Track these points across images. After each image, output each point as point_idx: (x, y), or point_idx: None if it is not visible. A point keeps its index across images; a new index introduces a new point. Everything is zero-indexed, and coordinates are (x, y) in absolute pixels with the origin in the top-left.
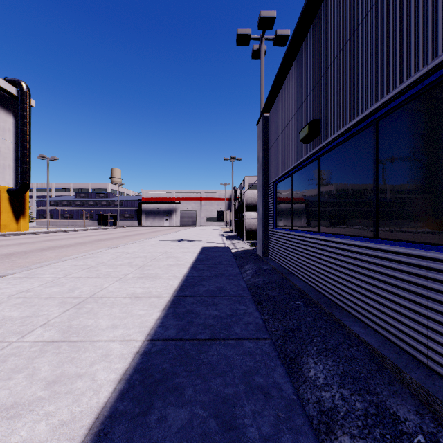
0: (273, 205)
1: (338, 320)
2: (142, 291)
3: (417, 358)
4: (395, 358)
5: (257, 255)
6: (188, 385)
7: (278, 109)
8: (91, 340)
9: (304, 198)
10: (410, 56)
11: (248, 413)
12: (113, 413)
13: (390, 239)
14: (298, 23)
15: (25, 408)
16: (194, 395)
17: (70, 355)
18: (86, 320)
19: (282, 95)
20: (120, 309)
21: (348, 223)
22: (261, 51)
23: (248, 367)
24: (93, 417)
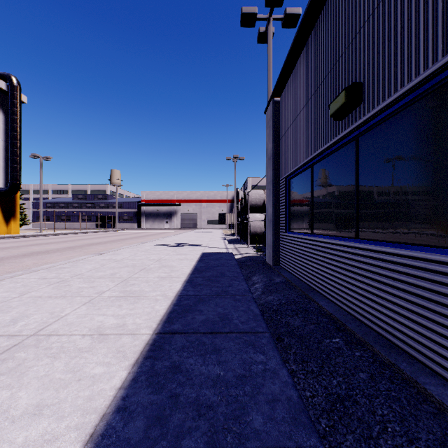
0: (285, 205)
1: (411, 380)
2: (113, 322)
3: None
4: None
5: (265, 263)
6: None
7: (293, 89)
8: None
9: (330, 194)
10: None
11: None
12: None
13: None
14: None
15: None
16: None
17: None
18: None
19: (299, 69)
20: (67, 363)
21: (415, 226)
22: (269, 32)
23: None
24: None
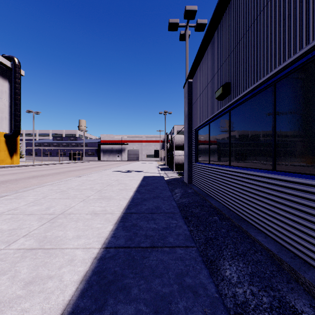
0: (195, 146)
1: (245, 231)
2: (99, 209)
3: (308, 262)
4: (291, 261)
5: (184, 182)
6: (134, 285)
7: (199, 76)
8: (61, 248)
9: (218, 140)
10: (302, 33)
11: (181, 309)
12: (75, 309)
13: (285, 171)
14: (214, 12)
15: (6, 305)
16: (139, 294)
17: (44, 260)
18: (58, 231)
19: (202, 65)
20: (83, 223)
21: (252, 159)
22: (186, 35)
23: (180, 270)
24: (59, 312)
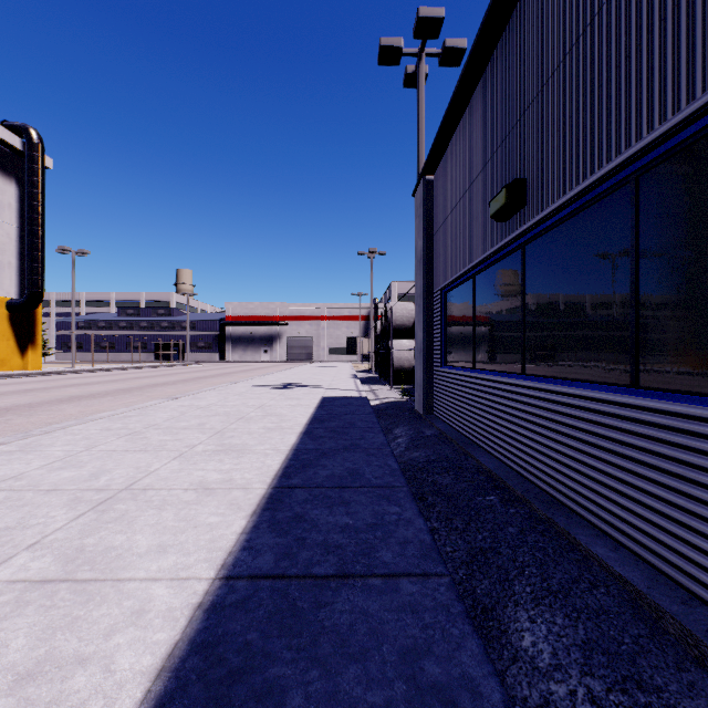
0: (440, 328)
1: (564, 532)
2: (217, 477)
3: None
4: (684, 613)
5: (414, 411)
6: (294, 682)
7: (450, 167)
8: (116, 579)
9: (495, 315)
10: None
11: None
12: None
13: (665, 390)
14: (488, 14)
15: None
16: None
17: (72, 612)
18: (113, 535)
19: (457, 142)
20: (176, 513)
21: (579, 359)
22: (420, 74)
23: (411, 639)
24: None
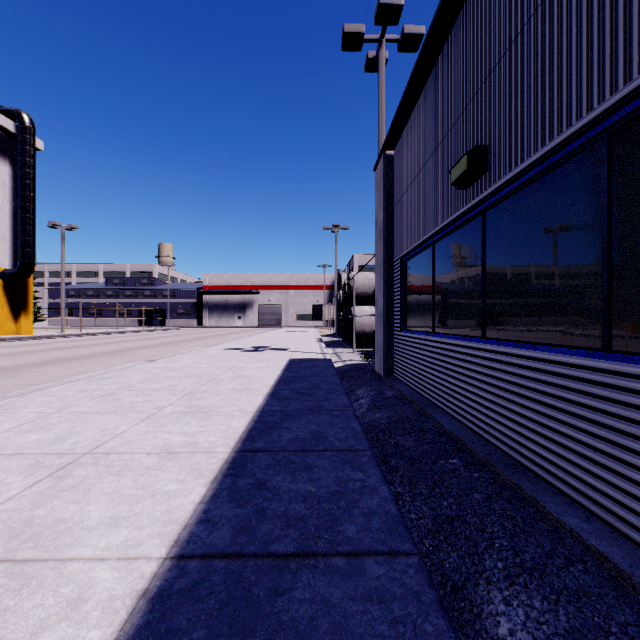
0: (400, 295)
1: (531, 499)
2: (182, 439)
3: None
4: None
5: (375, 373)
6: None
7: (409, 142)
8: (58, 559)
9: (455, 281)
10: None
11: None
12: None
13: None
14: None
15: None
16: None
17: (1, 601)
18: (65, 505)
19: (417, 117)
20: (135, 480)
21: (543, 322)
22: (381, 59)
23: (379, 638)
24: None
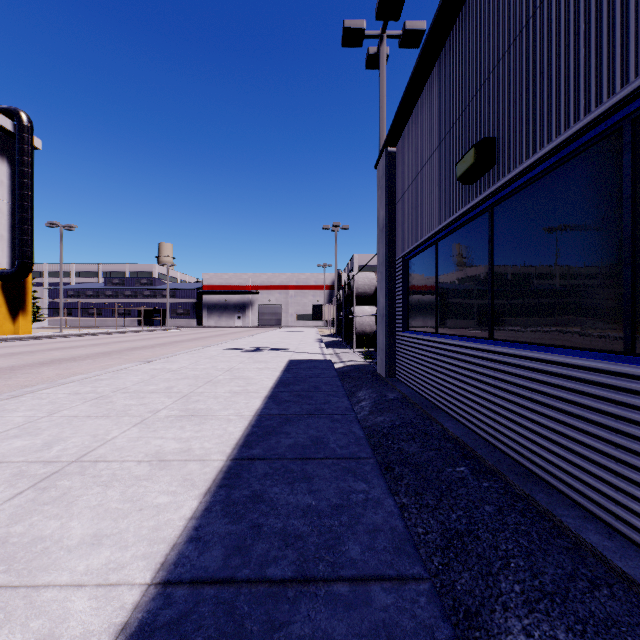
0: (402, 294)
1: (547, 512)
2: (175, 446)
3: None
4: None
5: (376, 374)
6: None
7: (412, 137)
8: (31, 585)
9: (460, 280)
10: None
11: None
12: None
13: None
14: None
15: None
16: None
17: None
18: (45, 520)
19: (420, 112)
20: (123, 492)
21: (557, 323)
22: (382, 55)
23: None
24: None
